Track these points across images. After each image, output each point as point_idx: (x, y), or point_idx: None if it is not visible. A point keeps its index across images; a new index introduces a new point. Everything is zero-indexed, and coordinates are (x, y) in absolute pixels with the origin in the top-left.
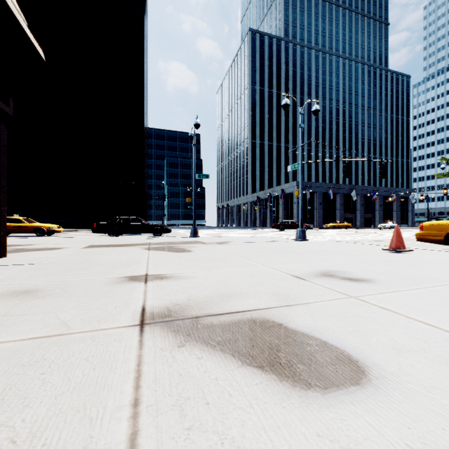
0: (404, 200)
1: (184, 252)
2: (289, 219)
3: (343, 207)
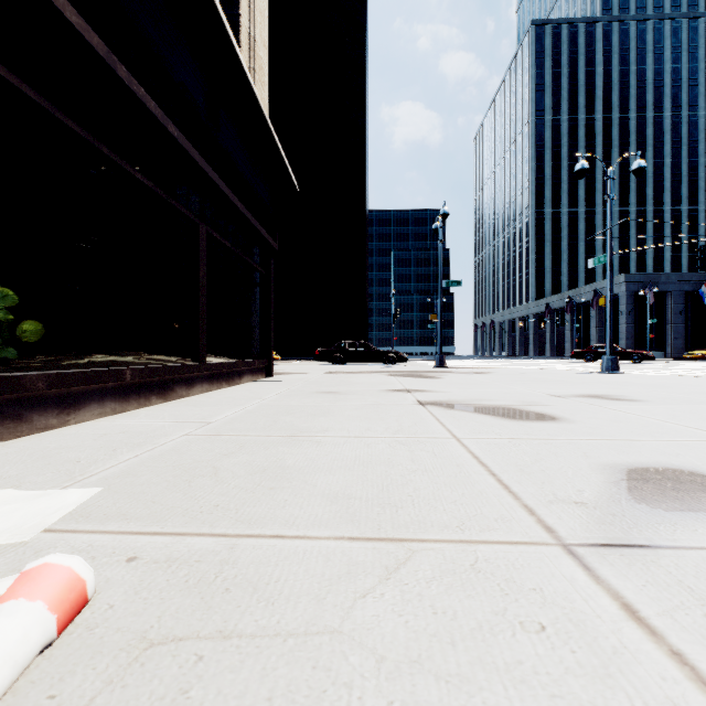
0: None
1: (434, 379)
2: None
3: None
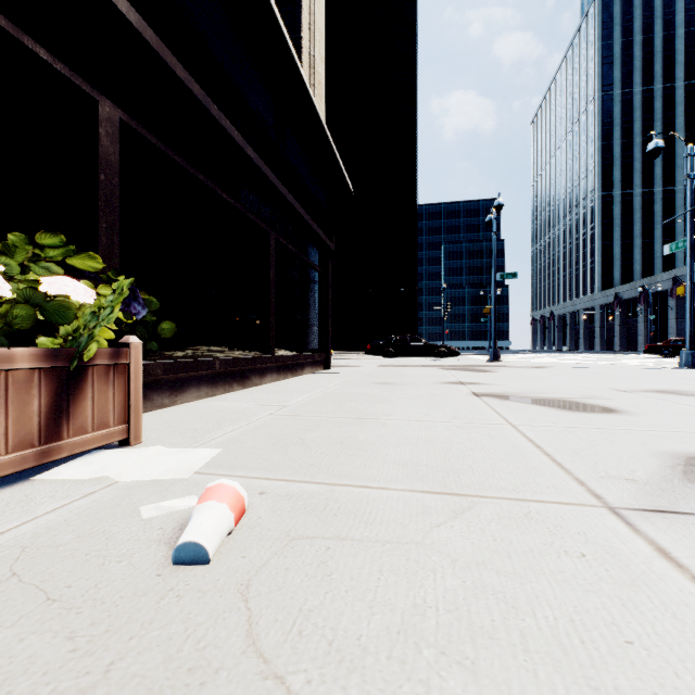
0: None
1: (488, 373)
2: None
3: None
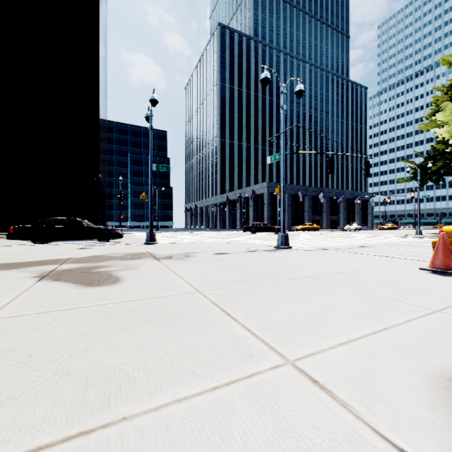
0: (365, 204)
1: (102, 287)
2: (259, 221)
3: (311, 209)
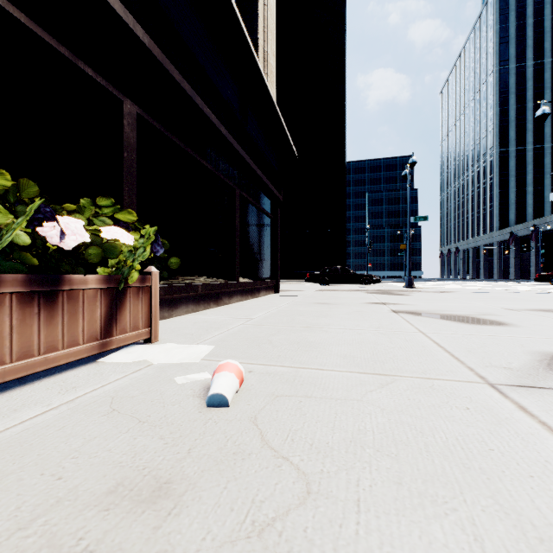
0: None
1: (404, 296)
2: None
3: None
